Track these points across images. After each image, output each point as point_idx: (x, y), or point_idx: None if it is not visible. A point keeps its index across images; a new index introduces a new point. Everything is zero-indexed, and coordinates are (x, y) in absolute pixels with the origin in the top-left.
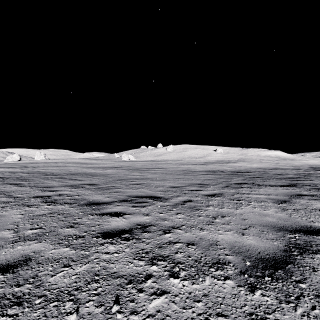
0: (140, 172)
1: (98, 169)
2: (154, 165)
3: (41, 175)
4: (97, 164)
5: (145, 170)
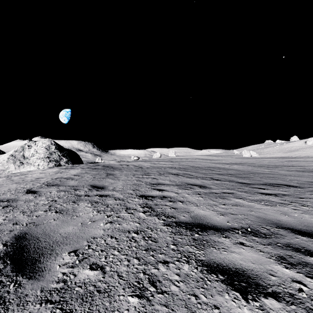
0: (269, 169)
1: (224, 164)
2: (285, 163)
3: (189, 167)
4: (219, 160)
5: (274, 167)
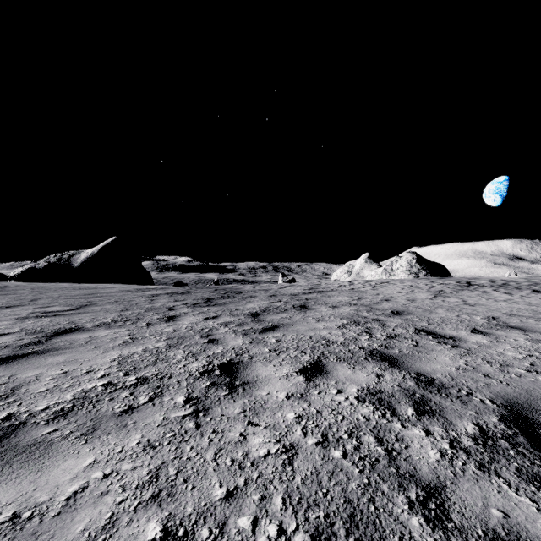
0: None
1: None
2: None
3: None
4: None
5: None
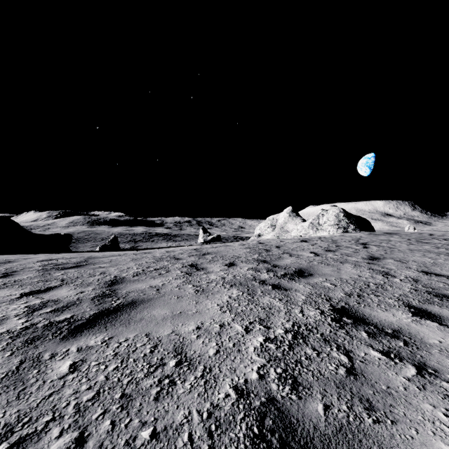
0: None
1: None
2: None
3: None
4: None
5: None
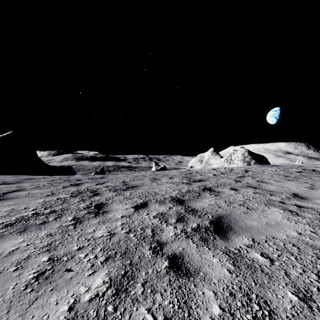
0: None
1: None
2: None
3: None
4: None
5: None
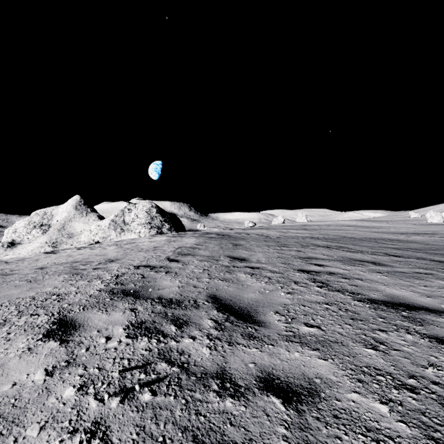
0: None
1: (395, 234)
2: None
3: (339, 237)
4: (383, 228)
5: None
